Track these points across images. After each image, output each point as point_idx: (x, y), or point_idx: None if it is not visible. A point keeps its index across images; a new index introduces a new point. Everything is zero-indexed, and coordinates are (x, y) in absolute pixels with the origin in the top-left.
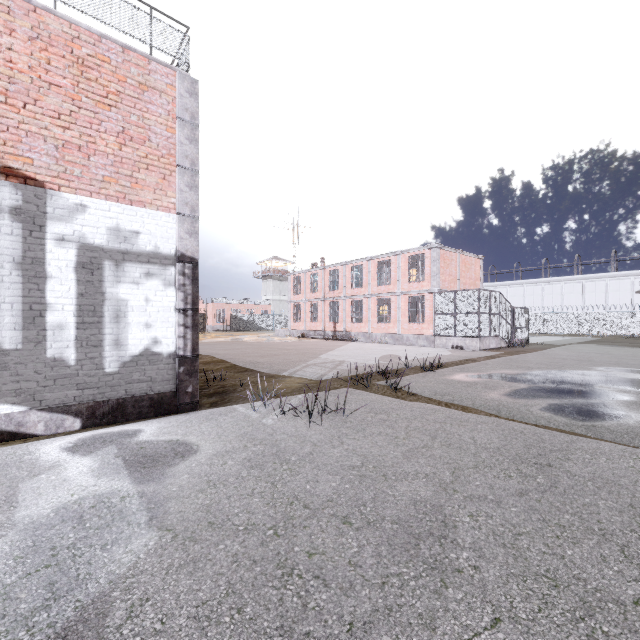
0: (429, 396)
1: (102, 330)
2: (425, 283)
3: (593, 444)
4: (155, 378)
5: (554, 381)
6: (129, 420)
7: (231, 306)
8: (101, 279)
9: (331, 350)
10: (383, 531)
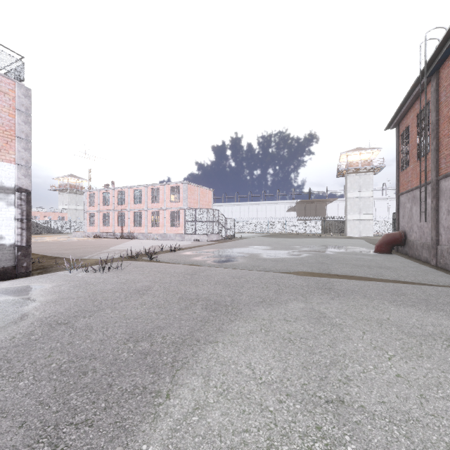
0: (167, 261)
1: None
2: (180, 203)
3: (215, 268)
4: (1, 259)
5: (226, 252)
6: None
7: None
8: None
9: (118, 244)
10: (129, 291)
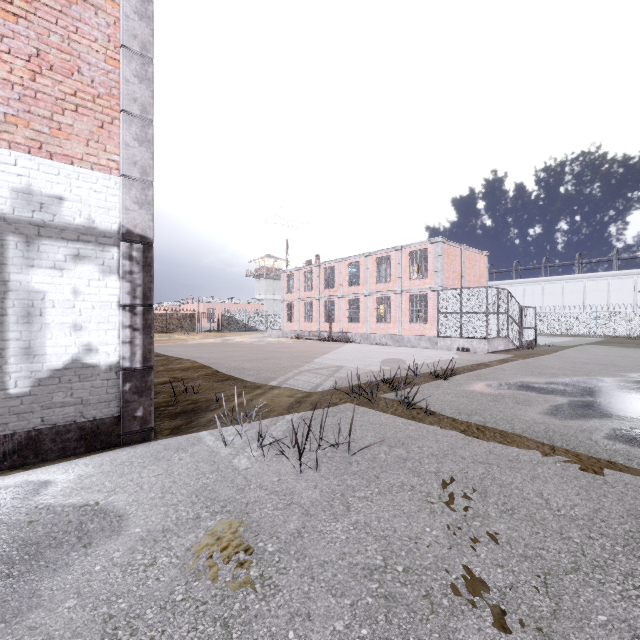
0: (452, 416)
1: (3, 334)
2: (428, 280)
3: None
4: (88, 399)
5: (594, 393)
6: (46, 460)
7: (223, 305)
8: (2, 261)
9: (327, 353)
10: None
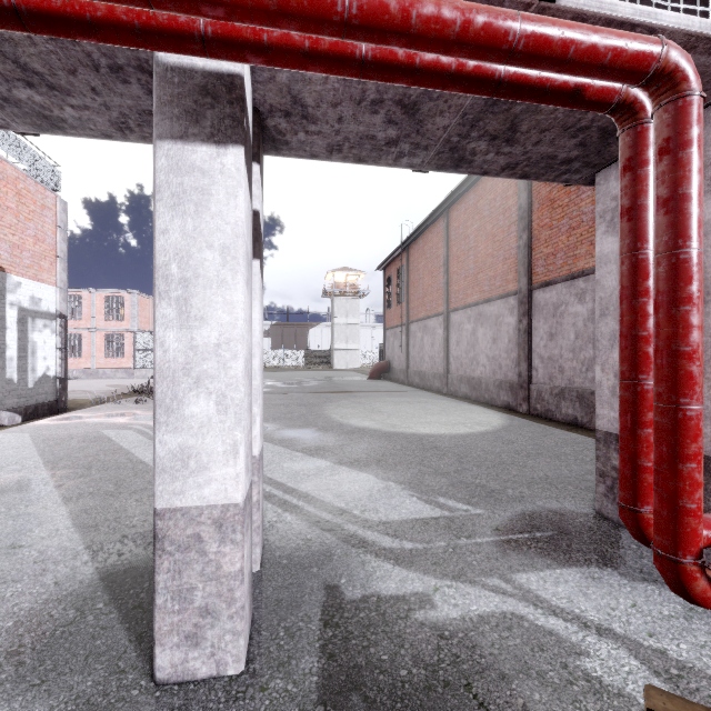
0: None
1: (27, 361)
2: (125, 323)
3: None
4: (48, 392)
5: None
6: (40, 418)
7: None
8: (27, 329)
9: None
10: None
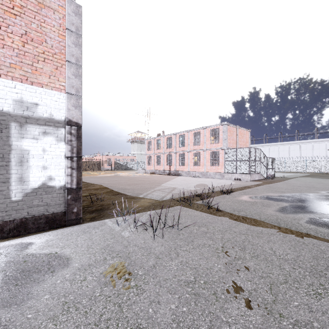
0: (230, 212)
1: (9, 171)
2: (219, 144)
3: None
4: (50, 203)
5: (302, 201)
6: (30, 233)
7: (115, 157)
8: (8, 135)
9: (168, 181)
10: None
